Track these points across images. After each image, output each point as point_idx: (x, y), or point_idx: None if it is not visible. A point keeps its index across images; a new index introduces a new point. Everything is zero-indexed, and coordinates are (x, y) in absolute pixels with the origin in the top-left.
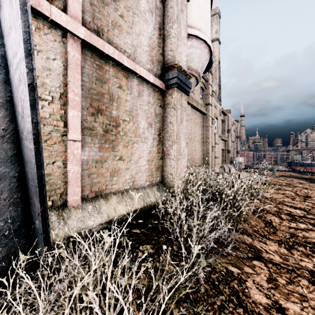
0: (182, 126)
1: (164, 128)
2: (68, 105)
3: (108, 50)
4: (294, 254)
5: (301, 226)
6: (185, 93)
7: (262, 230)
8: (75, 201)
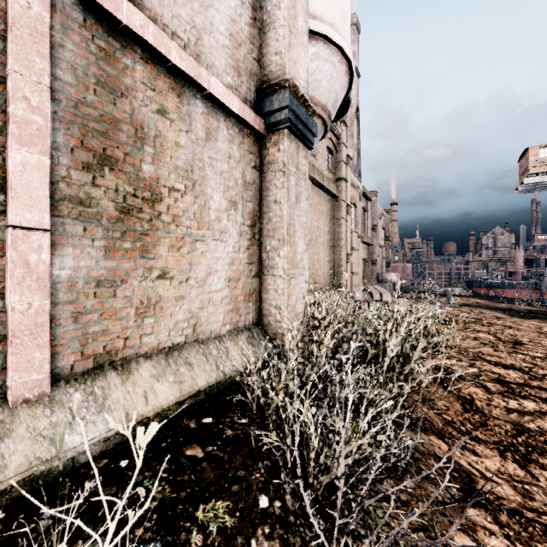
0: (300, 210)
1: (263, 213)
2: (9, 133)
3: (129, 17)
4: (538, 477)
5: (529, 405)
6: (304, 144)
7: (459, 419)
8: (32, 384)
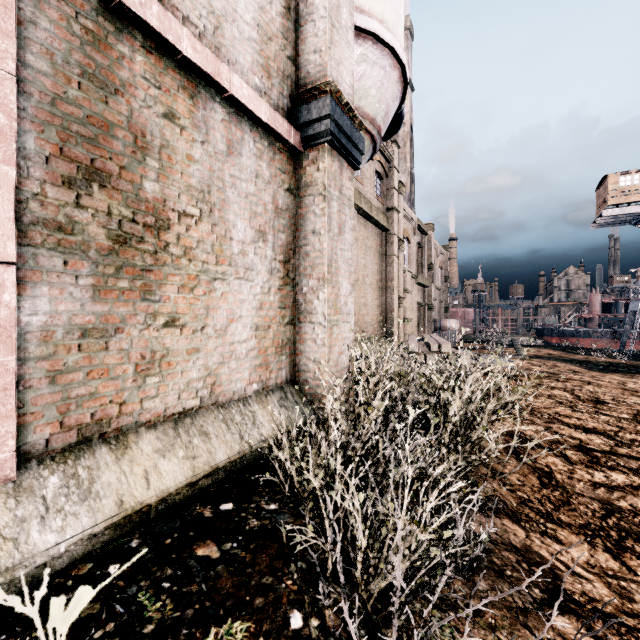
0: (344, 243)
1: (299, 247)
2: None
3: None
4: (636, 570)
5: (617, 478)
6: (349, 163)
7: (537, 496)
8: None
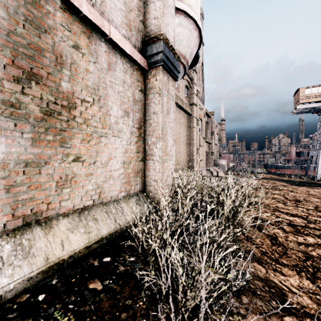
0: (169, 119)
1: (146, 120)
2: None
3: None
4: None
5: (310, 240)
6: (172, 77)
7: (270, 250)
8: None
